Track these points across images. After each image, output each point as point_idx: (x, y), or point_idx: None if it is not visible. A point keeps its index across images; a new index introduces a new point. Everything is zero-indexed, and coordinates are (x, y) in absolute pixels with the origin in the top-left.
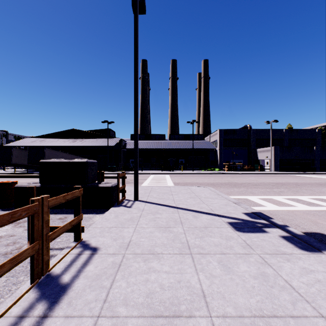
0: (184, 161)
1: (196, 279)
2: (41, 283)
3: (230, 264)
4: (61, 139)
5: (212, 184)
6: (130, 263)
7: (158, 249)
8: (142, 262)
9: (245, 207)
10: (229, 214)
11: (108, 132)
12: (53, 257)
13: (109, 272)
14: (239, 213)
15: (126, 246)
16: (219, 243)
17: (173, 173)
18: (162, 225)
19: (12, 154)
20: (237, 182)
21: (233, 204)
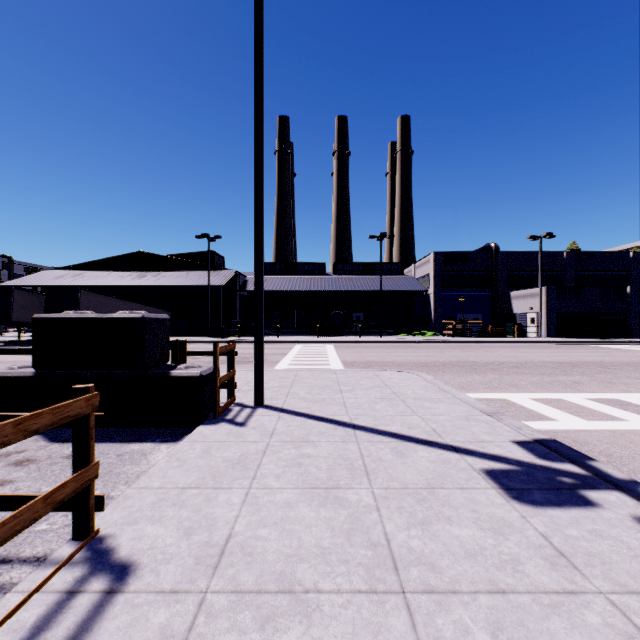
0: (362, 317)
1: None
2: None
3: None
4: (116, 273)
5: (424, 364)
6: (217, 634)
7: (306, 573)
8: (256, 632)
9: (515, 425)
10: (482, 444)
11: (211, 258)
12: (0, 595)
13: None
14: (504, 443)
15: (215, 560)
16: (477, 547)
17: (342, 341)
18: (317, 480)
19: (12, 302)
20: (476, 360)
21: (482, 415)
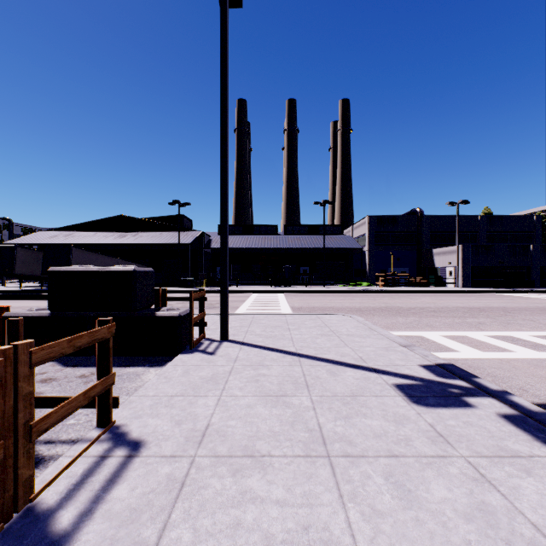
0: (308, 270)
1: (343, 521)
2: (7, 533)
3: (410, 482)
4: (101, 233)
5: (359, 309)
6: (204, 478)
7: (263, 446)
8: (230, 477)
9: (423, 354)
10: (396, 367)
11: (181, 220)
12: (52, 461)
13: (158, 502)
14: (413, 366)
15: (199, 439)
16: (382, 431)
17: (291, 290)
18: (270, 391)
19: (15, 258)
20: (401, 305)
21: (399, 347)
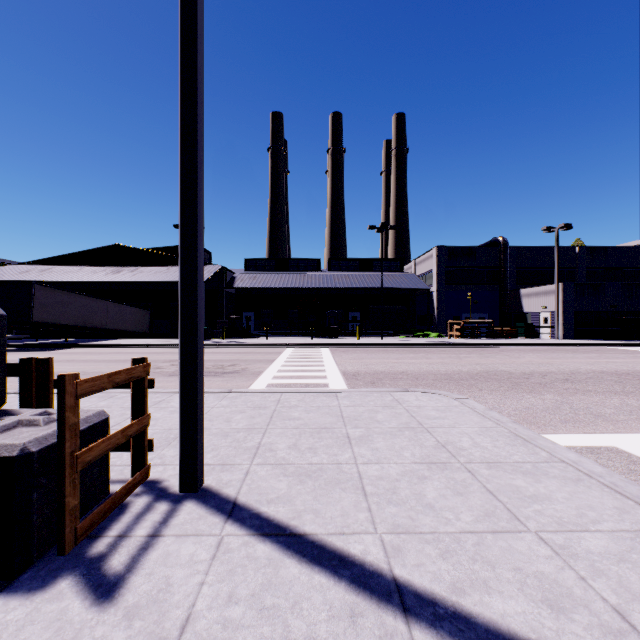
0: (359, 317)
1: None
2: None
3: None
4: (89, 268)
5: (448, 376)
6: None
7: None
8: None
9: None
10: None
11: None
12: None
13: None
14: None
15: None
16: None
17: (339, 344)
18: None
19: None
20: (508, 369)
21: None
